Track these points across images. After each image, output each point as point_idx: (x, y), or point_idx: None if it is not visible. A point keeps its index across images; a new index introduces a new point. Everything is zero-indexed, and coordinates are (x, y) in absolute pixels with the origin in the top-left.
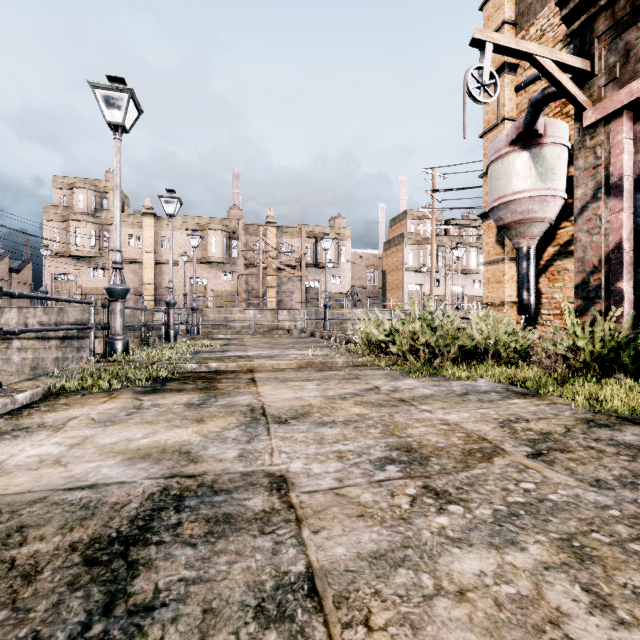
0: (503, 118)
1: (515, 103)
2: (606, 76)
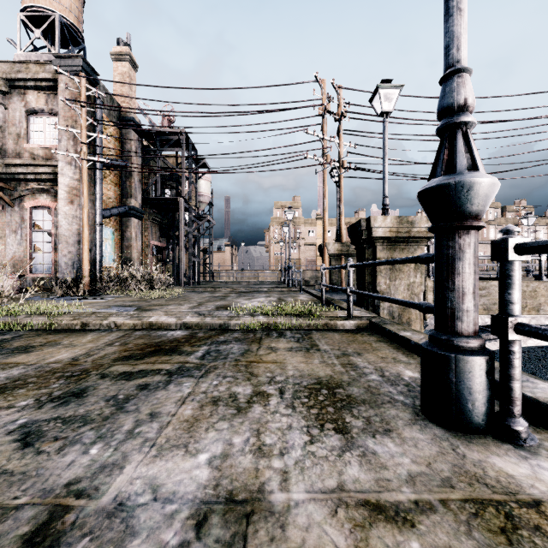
0: None
1: None
2: None
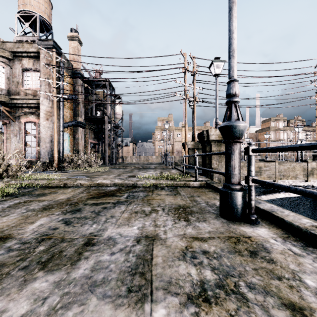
0: None
1: None
2: None
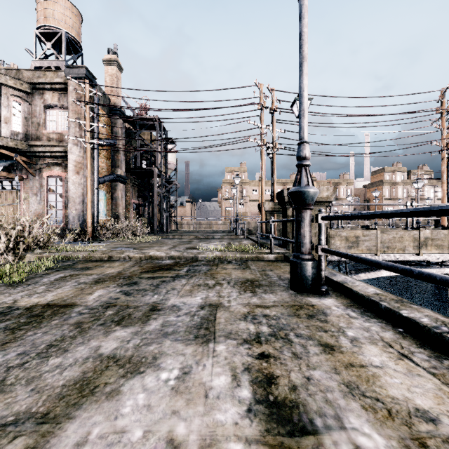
0: None
1: None
2: None
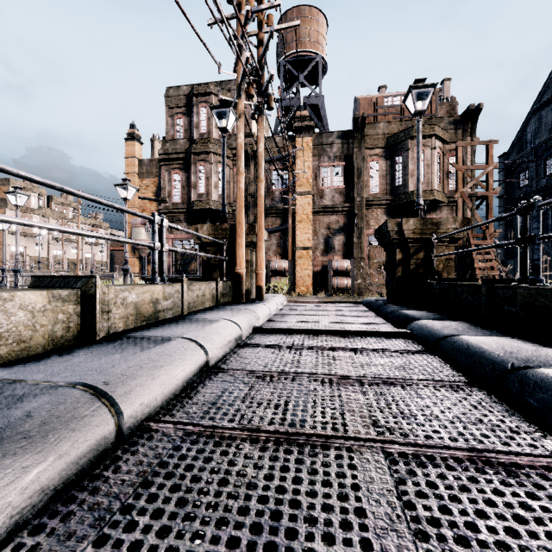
0: (135, 207)
1: (138, 202)
2: (168, 230)
